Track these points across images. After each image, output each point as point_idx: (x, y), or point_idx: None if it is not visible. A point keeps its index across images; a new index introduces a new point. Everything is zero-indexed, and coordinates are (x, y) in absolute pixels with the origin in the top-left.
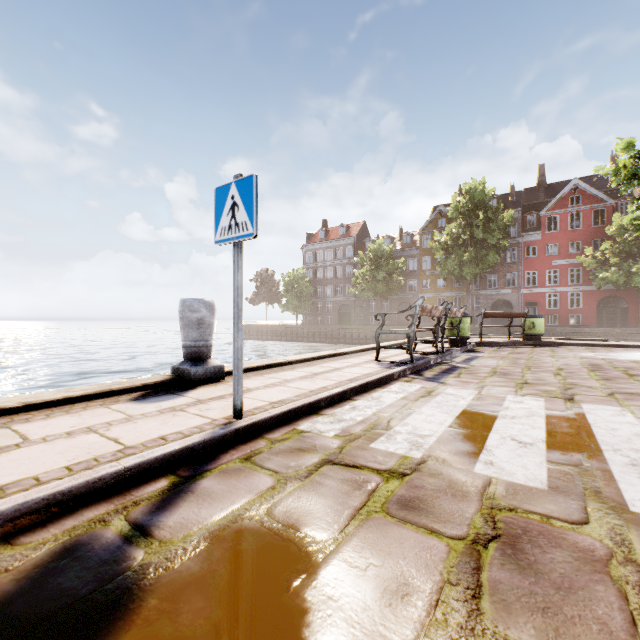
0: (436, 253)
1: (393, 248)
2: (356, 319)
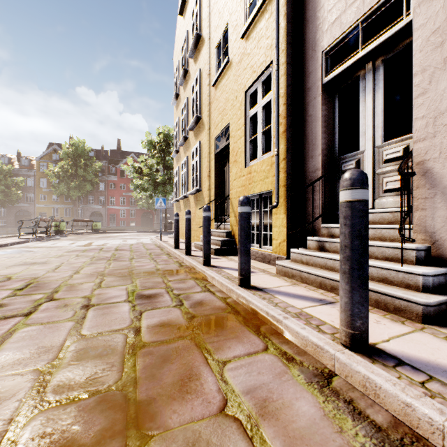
0: (51, 178)
1: (12, 168)
2: None
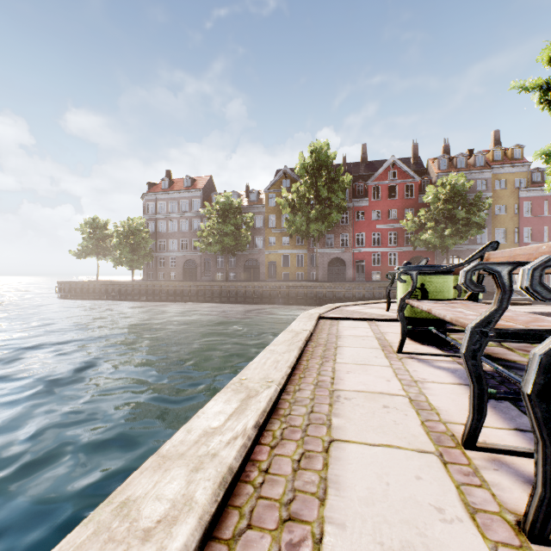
0: (284, 209)
1: (241, 202)
2: (202, 275)
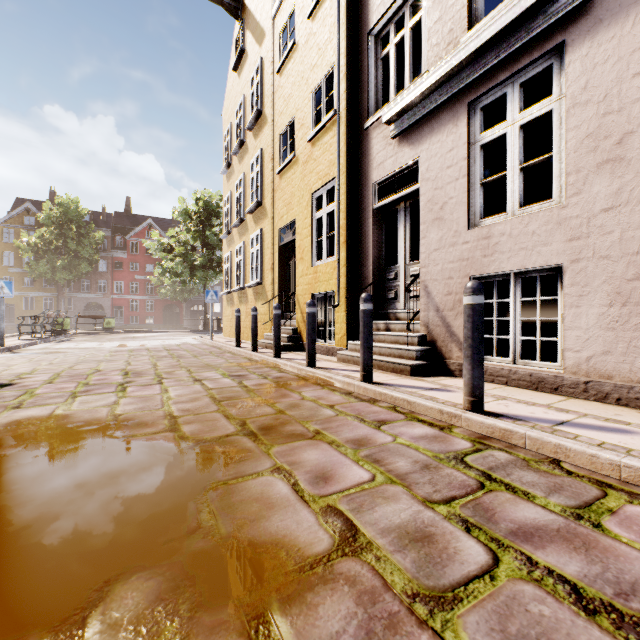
0: (25, 253)
1: None
2: None
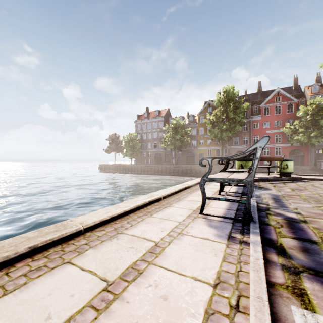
0: (208, 125)
1: (184, 122)
2: (164, 161)
